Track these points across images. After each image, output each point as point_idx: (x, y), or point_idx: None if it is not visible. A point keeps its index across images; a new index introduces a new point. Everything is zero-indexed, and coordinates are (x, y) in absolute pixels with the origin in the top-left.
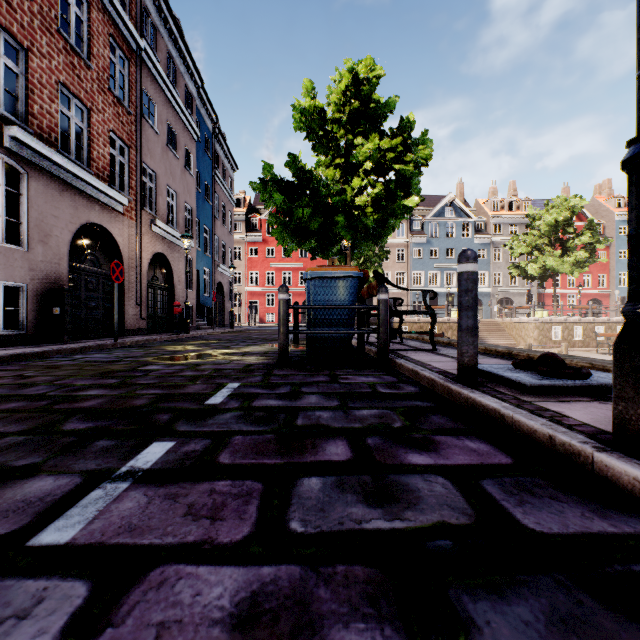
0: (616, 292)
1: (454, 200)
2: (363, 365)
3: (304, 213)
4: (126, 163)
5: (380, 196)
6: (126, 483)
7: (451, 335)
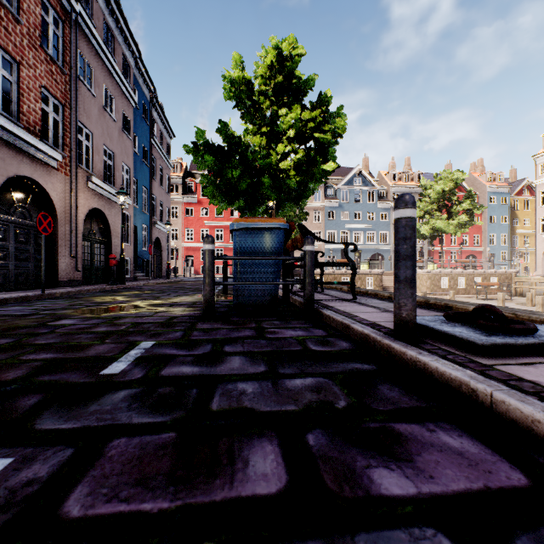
0: (487, 249)
1: (361, 171)
2: (289, 316)
3: (233, 174)
4: (60, 120)
5: (302, 161)
6: None
7: (360, 285)
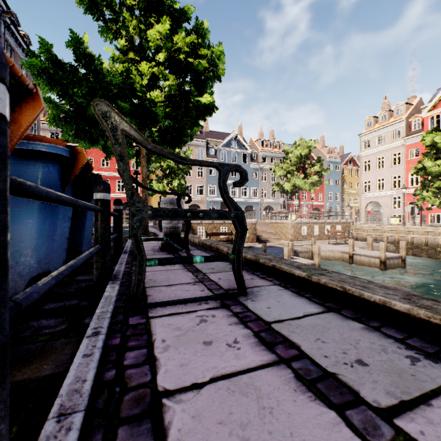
0: (327, 204)
1: (237, 136)
2: None
3: (76, 90)
4: None
5: (173, 91)
6: None
7: None
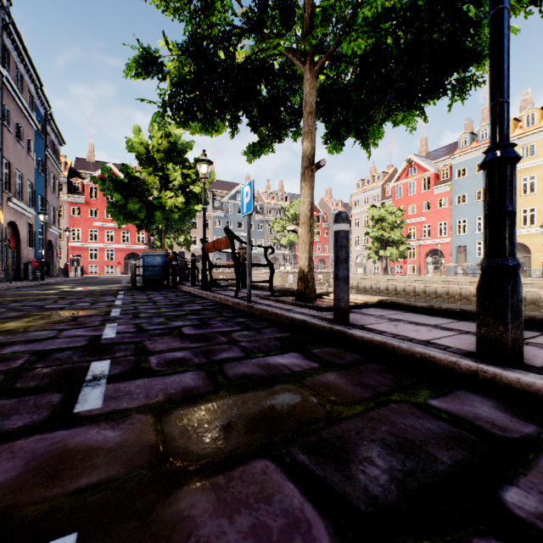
0: (331, 255)
1: None
2: (167, 288)
3: (135, 208)
4: None
5: (183, 202)
6: (122, 296)
7: (233, 281)
